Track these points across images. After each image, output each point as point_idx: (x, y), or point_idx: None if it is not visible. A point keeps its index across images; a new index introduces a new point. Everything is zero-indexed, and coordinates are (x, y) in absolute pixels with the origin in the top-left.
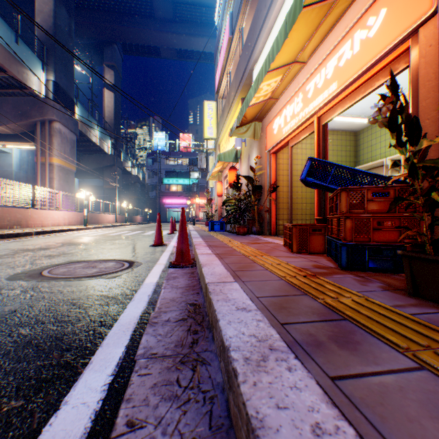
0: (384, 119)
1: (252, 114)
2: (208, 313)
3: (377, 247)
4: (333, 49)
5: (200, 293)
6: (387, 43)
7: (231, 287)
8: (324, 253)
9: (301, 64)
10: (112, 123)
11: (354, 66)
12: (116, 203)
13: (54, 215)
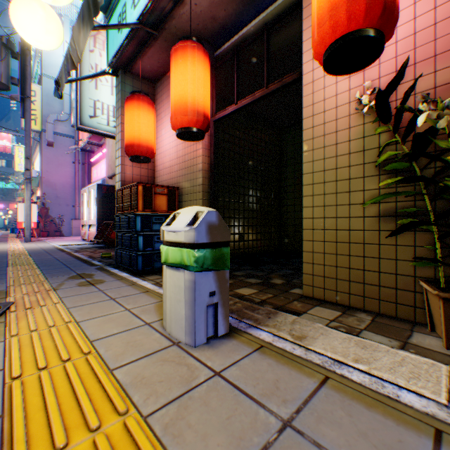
0: None
1: None
2: None
3: None
4: None
5: None
6: None
7: None
8: None
9: None
10: None
11: None
12: None
13: None
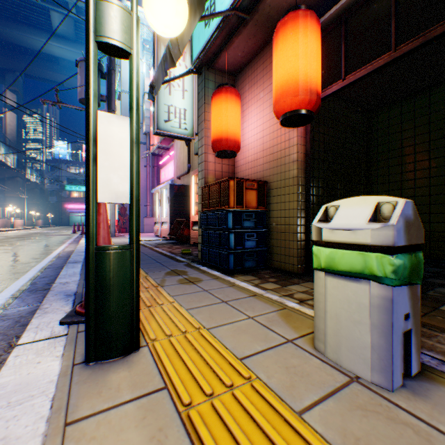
0: None
1: None
2: None
3: None
4: None
5: None
6: None
7: None
8: None
9: None
10: (15, 140)
11: None
12: (26, 211)
13: None
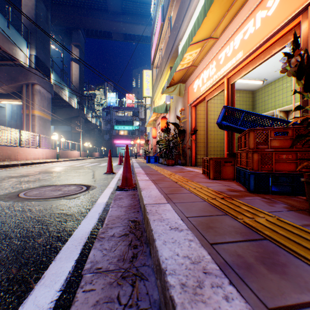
0: (293, 68)
1: (178, 77)
2: (146, 229)
3: (278, 175)
4: (240, 26)
5: (140, 212)
6: (283, 19)
7: (165, 208)
8: (233, 179)
9: (215, 39)
10: (77, 86)
11: (256, 38)
12: (81, 143)
13: (35, 151)
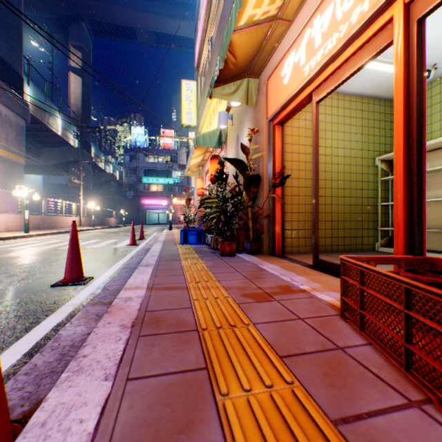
0: None
1: (246, 50)
2: None
3: None
4: None
5: None
6: None
7: None
8: None
9: None
10: (79, 112)
11: None
12: (81, 203)
13: None
